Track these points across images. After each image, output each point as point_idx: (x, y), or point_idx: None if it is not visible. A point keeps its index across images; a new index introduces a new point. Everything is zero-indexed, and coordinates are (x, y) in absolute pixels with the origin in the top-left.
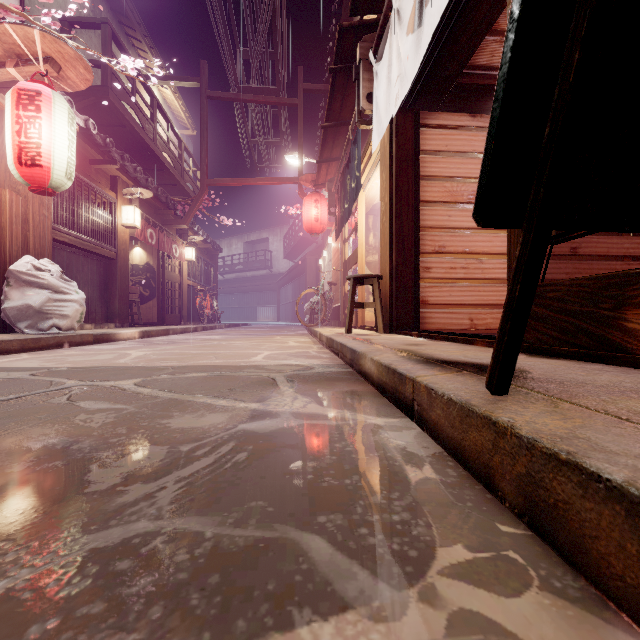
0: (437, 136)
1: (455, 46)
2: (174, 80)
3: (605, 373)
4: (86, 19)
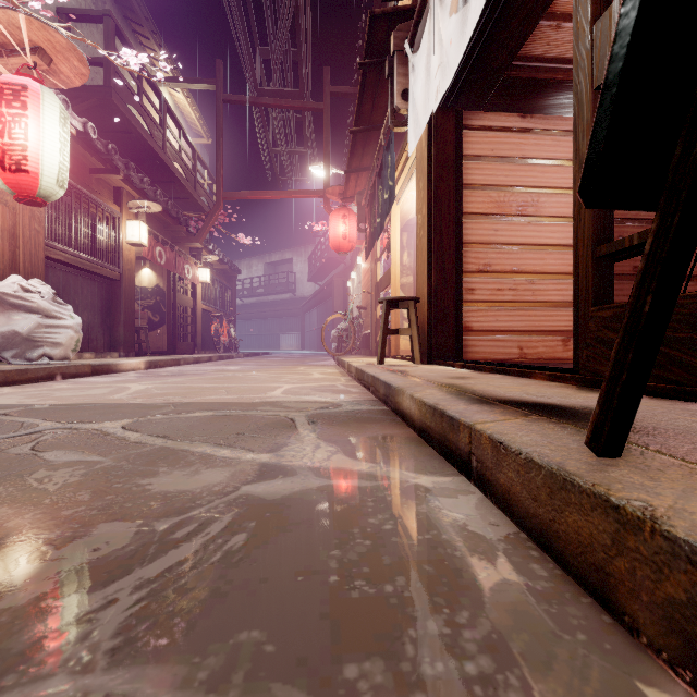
0: (482, 139)
1: (504, 32)
2: (186, 82)
3: None
4: (86, 11)
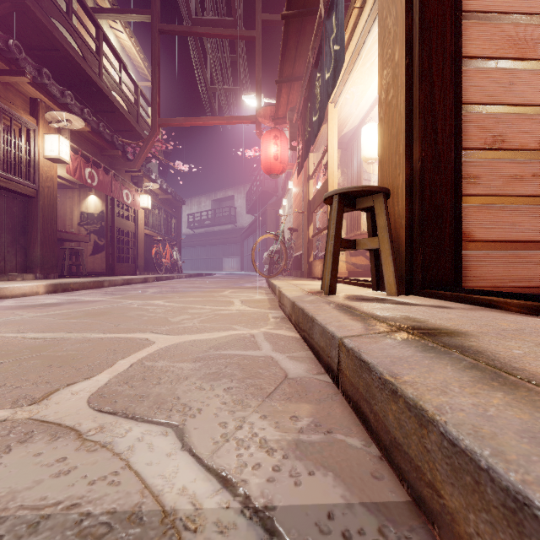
0: None
1: None
2: (123, 13)
3: None
4: None
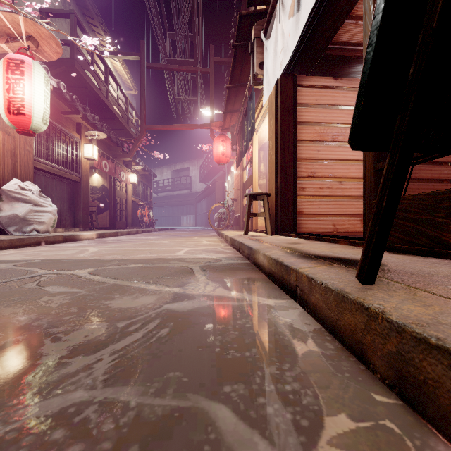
0: (309, 93)
1: (323, 27)
2: (122, 55)
3: (443, 266)
4: (58, 11)
